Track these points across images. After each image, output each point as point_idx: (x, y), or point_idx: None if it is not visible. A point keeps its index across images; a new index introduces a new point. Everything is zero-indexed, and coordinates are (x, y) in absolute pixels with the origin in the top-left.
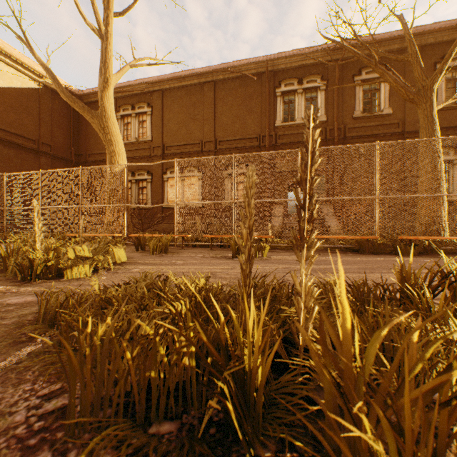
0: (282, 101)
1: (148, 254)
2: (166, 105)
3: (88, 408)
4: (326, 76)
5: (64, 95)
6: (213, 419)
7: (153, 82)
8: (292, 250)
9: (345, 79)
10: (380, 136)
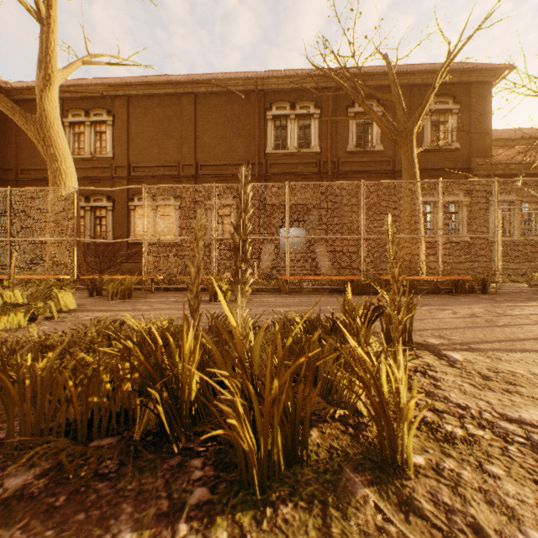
0: (273, 126)
1: (107, 300)
2: (133, 115)
3: (29, 432)
4: (320, 103)
5: None
6: (153, 431)
7: (116, 85)
8: (278, 293)
9: (339, 109)
10: (373, 173)
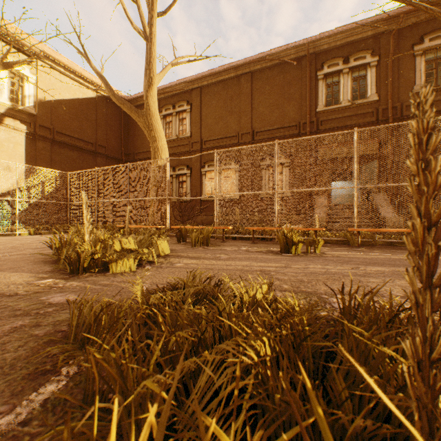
0: (324, 84)
1: (190, 246)
2: (204, 101)
3: None
4: (378, 50)
5: (115, 98)
6: None
7: (192, 80)
8: (346, 245)
9: (401, 51)
10: None
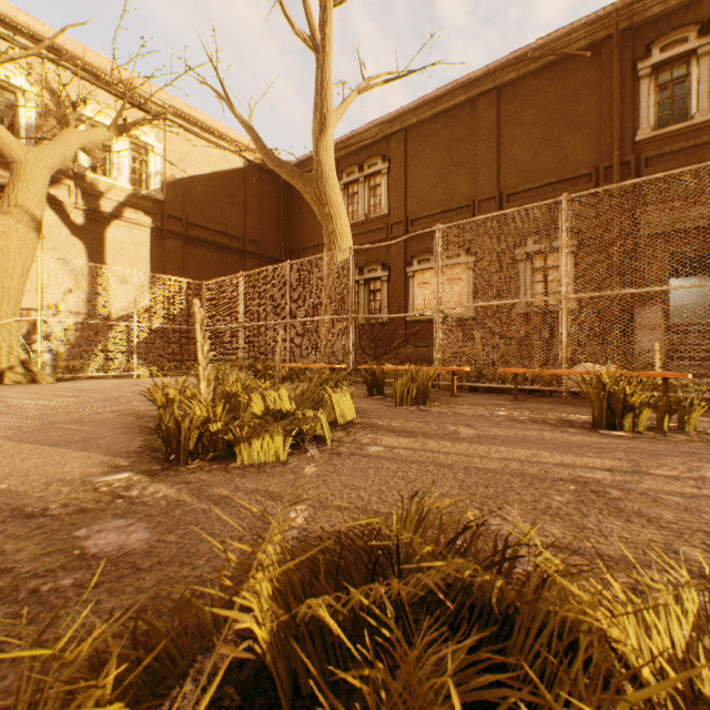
0: (653, 86)
1: (392, 404)
2: (411, 152)
3: None
4: None
5: (268, 159)
6: None
7: (391, 119)
8: None
9: None
10: None
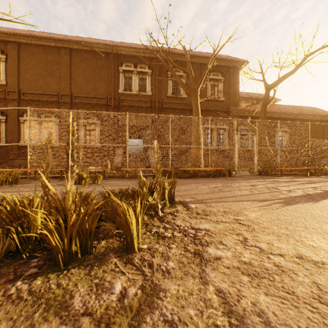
0: (123, 76)
1: None
2: (23, 56)
3: None
4: (152, 66)
5: None
6: (13, 251)
7: (8, 33)
8: (122, 178)
9: (162, 71)
10: (181, 110)
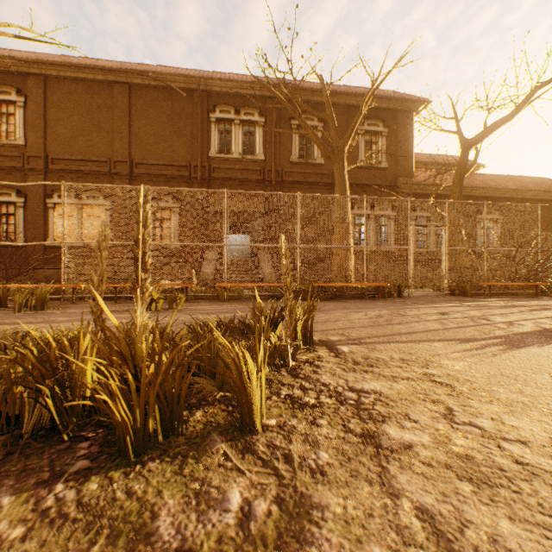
0: (217, 129)
1: (13, 312)
2: (52, 99)
3: None
4: (265, 112)
5: None
6: (46, 427)
7: (29, 60)
8: (217, 300)
9: (283, 120)
10: (314, 185)
